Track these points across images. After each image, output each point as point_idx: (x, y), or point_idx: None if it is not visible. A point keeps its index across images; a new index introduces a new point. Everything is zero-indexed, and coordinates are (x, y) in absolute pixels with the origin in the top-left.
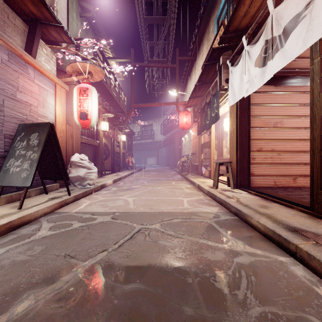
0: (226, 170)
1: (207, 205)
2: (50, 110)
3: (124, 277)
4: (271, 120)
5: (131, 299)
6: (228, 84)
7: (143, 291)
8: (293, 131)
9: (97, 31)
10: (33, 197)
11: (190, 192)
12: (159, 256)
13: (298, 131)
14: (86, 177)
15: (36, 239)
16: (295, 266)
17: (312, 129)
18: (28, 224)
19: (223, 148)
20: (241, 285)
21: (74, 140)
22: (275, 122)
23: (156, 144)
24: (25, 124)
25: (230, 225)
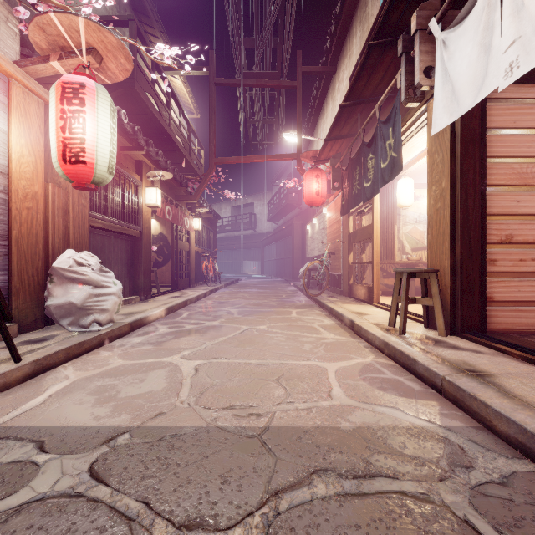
0: None
1: (398, 392)
2: None
3: None
4: None
5: None
6: (432, 79)
7: None
8: None
9: (143, 13)
10: None
11: (337, 342)
12: None
13: None
14: (89, 307)
15: None
16: None
17: None
18: None
19: (395, 241)
20: None
21: (70, 220)
22: None
23: (259, 238)
24: None
25: None
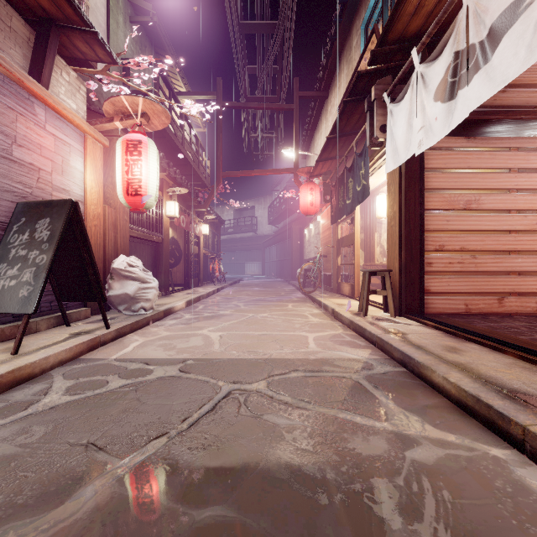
0: (379, 284)
1: (350, 346)
2: (75, 180)
3: (195, 492)
4: (461, 197)
5: None
6: (385, 134)
7: (232, 524)
8: (497, 215)
9: (161, 47)
10: (43, 333)
11: (320, 323)
12: (264, 446)
13: (507, 216)
14: (138, 297)
15: (39, 411)
16: (523, 469)
17: None
18: (29, 381)
19: (375, 246)
20: (425, 510)
21: (118, 232)
22: (467, 201)
23: (260, 240)
24: (28, 202)
25: (393, 384)
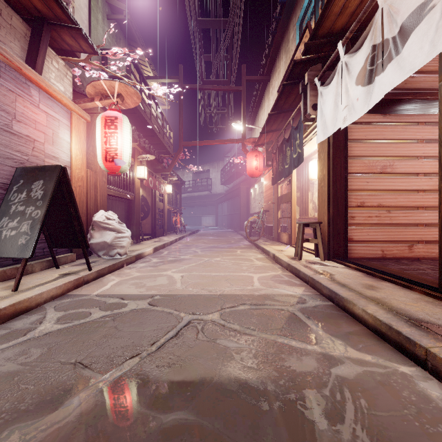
0: (311, 233)
1: (287, 284)
2: (63, 149)
3: (162, 400)
4: (378, 163)
5: (172, 440)
6: (316, 111)
7: (192, 425)
8: (408, 178)
9: (132, 40)
10: (37, 273)
11: (263, 266)
12: (217, 364)
13: (416, 179)
14: (114, 244)
15: (36, 336)
16: (425, 382)
17: None
18: (27, 313)
19: (308, 202)
20: (346, 415)
21: (98, 192)
22: (383, 166)
23: (214, 197)
24: (25, 167)
25: (322, 315)
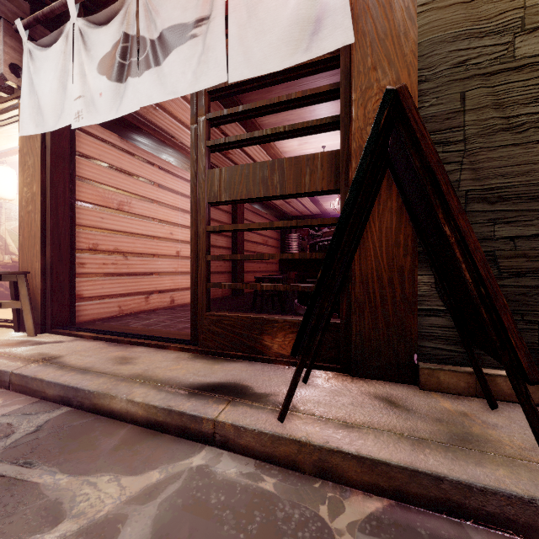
0: None
1: None
2: None
3: None
4: (115, 196)
5: None
6: (20, 80)
7: None
8: (145, 221)
9: None
10: None
11: None
12: None
13: (152, 224)
14: None
15: None
16: (221, 463)
17: (194, 221)
18: None
19: None
20: None
21: None
22: (121, 201)
23: None
24: None
25: (58, 441)
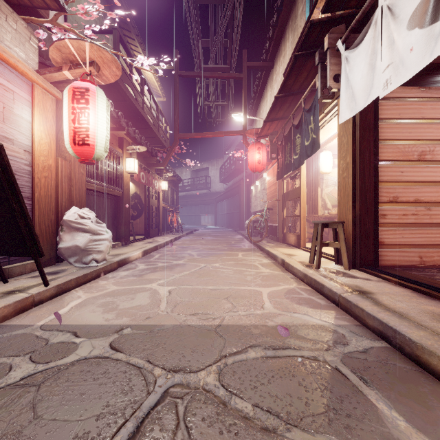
0: None
1: (309, 306)
2: (21, 129)
3: None
4: (415, 148)
5: None
6: (339, 84)
7: None
8: None
9: (123, 21)
10: None
11: (271, 275)
12: None
13: None
14: (89, 249)
15: None
16: None
17: None
18: None
19: (318, 199)
20: None
21: (73, 185)
22: (421, 151)
23: (213, 196)
24: None
25: (385, 373)
